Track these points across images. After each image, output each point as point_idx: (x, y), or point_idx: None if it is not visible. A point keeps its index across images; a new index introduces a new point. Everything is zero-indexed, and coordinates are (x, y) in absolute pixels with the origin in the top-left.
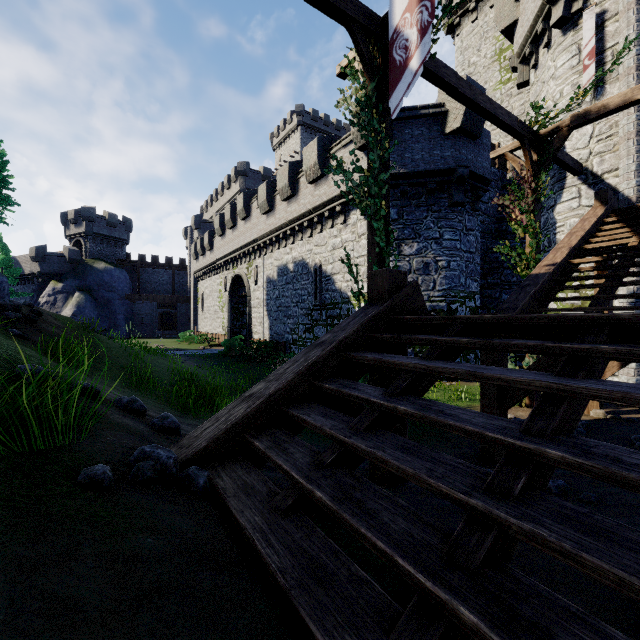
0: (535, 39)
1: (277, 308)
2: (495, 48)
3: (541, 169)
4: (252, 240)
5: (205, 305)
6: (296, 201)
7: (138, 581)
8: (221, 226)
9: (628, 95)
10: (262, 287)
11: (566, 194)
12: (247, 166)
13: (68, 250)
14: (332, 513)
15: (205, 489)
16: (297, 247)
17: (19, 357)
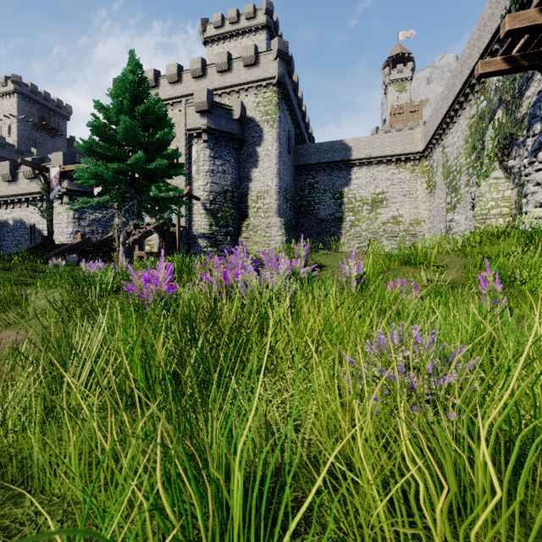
0: None
1: None
2: None
3: None
4: None
5: None
6: (16, 185)
7: None
8: None
9: None
10: None
11: None
12: None
13: None
14: None
15: None
16: (17, 211)
17: None
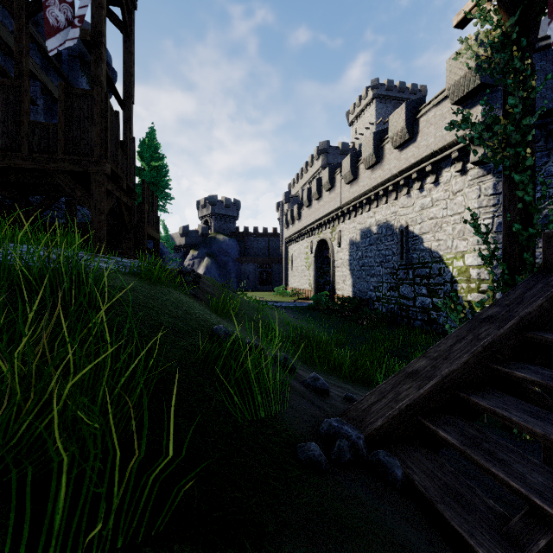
0: None
1: (360, 267)
2: None
3: None
4: (336, 208)
5: (294, 265)
6: (380, 167)
7: None
8: (308, 198)
9: None
10: (345, 249)
11: None
12: (327, 144)
13: (201, 227)
14: None
15: (403, 482)
16: (381, 210)
17: (207, 316)
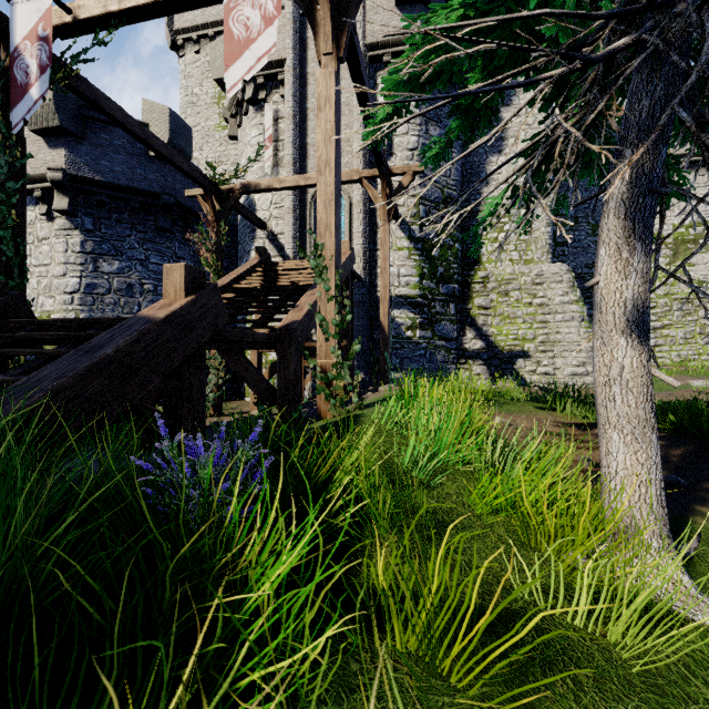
0: (239, 104)
1: None
2: (215, 91)
3: (222, 218)
4: None
5: None
6: None
7: None
8: None
9: (271, 183)
10: None
11: (257, 243)
12: None
13: None
14: None
15: None
16: None
17: None
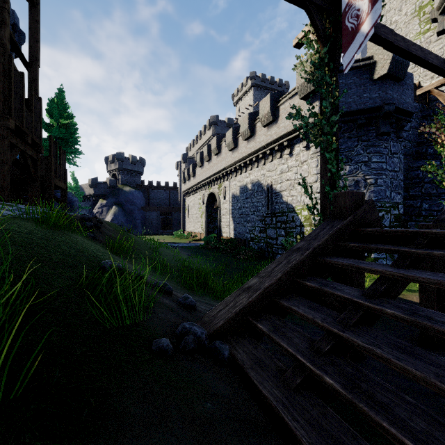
0: None
1: (239, 215)
2: (415, 6)
3: None
4: (222, 169)
5: (190, 213)
6: (253, 140)
7: (213, 444)
8: (201, 160)
9: None
10: (229, 201)
11: None
12: (217, 118)
13: (109, 180)
14: (345, 400)
15: (229, 359)
16: (254, 172)
17: (99, 254)
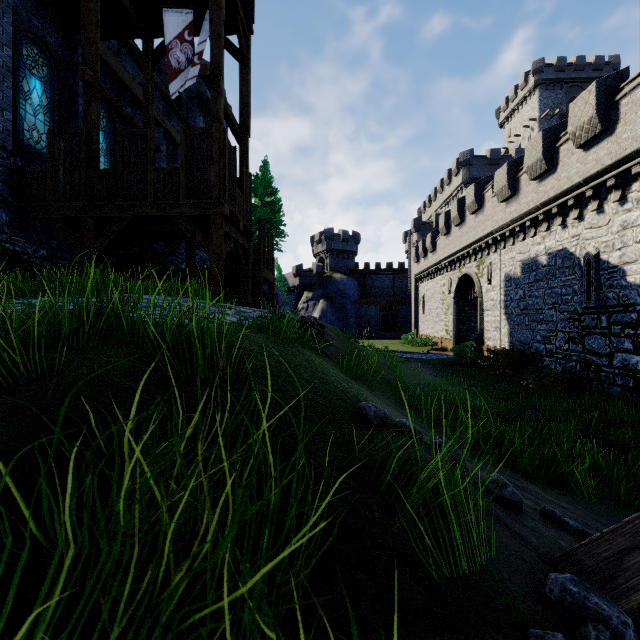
0: None
1: (520, 311)
2: None
3: None
4: (485, 234)
5: (426, 307)
6: (553, 176)
7: None
8: (445, 225)
9: None
10: (498, 287)
11: None
12: (470, 154)
13: (315, 266)
14: None
15: None
16: (553, 234)
17: (345, 385)
